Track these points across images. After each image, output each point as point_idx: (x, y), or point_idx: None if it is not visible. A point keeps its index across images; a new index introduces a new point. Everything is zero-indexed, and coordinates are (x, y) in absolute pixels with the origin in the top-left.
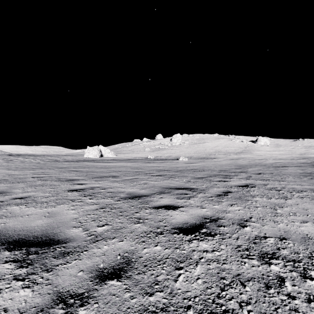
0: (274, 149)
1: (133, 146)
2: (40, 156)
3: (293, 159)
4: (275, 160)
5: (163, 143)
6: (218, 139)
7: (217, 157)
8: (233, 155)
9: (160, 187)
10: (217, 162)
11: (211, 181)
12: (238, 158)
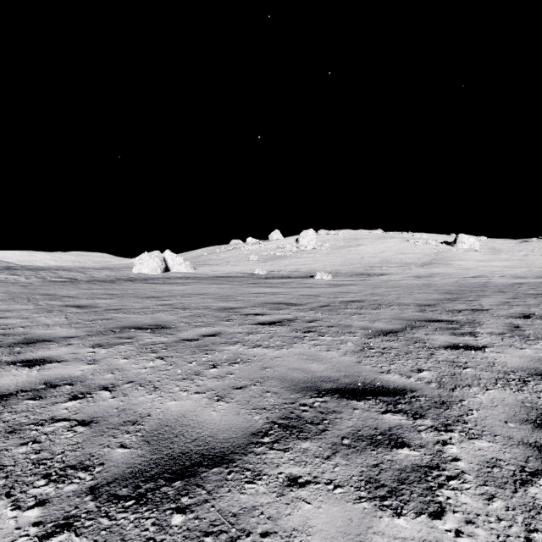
0: (490, 258)
1: (229, 253)
2: (49, 270)
3: (541, 277)
4: (506, 278)
5: (282, 247)
6: (383, 239)
7: (387, 273)
8: (417, 269)
9: (281, 384)
10: (392, 283)
11: (430, 349)
12: (428, 274)
